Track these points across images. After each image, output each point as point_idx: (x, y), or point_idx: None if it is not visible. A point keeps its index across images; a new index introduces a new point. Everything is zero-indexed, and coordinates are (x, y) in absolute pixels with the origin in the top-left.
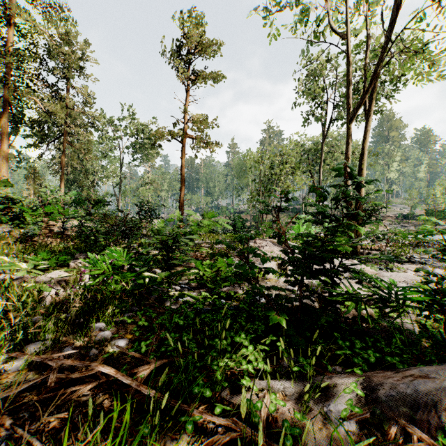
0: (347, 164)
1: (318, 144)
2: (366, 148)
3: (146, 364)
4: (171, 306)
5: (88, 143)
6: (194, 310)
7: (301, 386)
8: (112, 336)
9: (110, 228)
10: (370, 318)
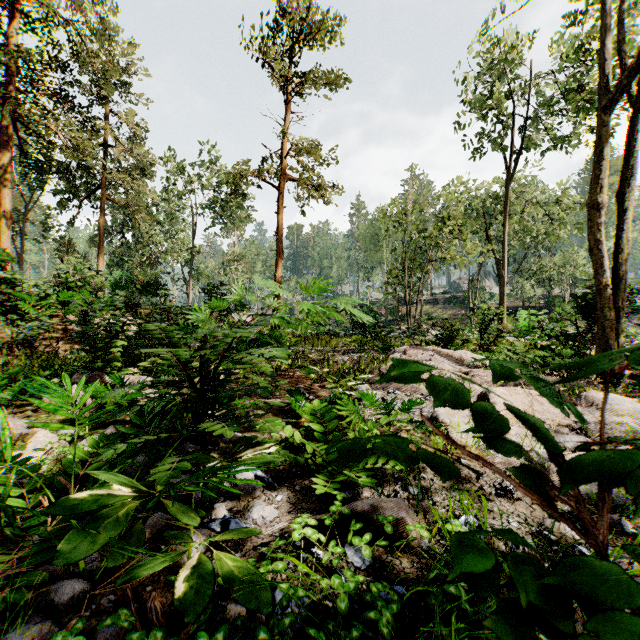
0: (598, 197)
1: (495, 194)
2: (635, 166)
3: None
4: None
5: (138, 196)
6: None
7: None
8: None
9: None
10: None
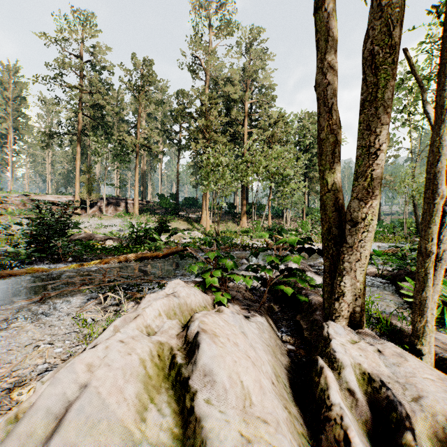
0: None
1: None
2: None
3: None
4: None
5: None
6: None
7: None
8: None
9: None
10: None
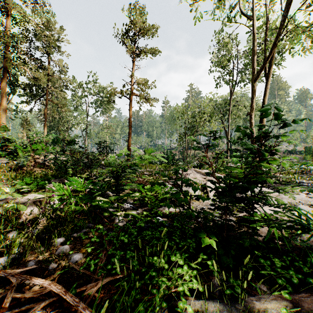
0: (252, 113)
1: (227, 100)
2: (266, 101)
3: (95, 280)
4: (119, 223)
5: (64, 100)
6: (137, 228)
7: (233, 309)
8: (68, 252)
9: (77, 161)
10: (286, 239)
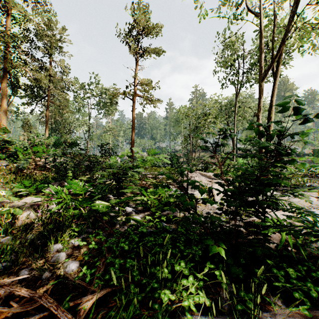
0: (259, 113)
1: (232, 101)
2: (274, 101)
3: (91, 291)
4: (120, 228)
5: (65, 101)
6: (139, 233)
7: None
8: (63, 260)
9: (78, 163)
10: (301, 247)
